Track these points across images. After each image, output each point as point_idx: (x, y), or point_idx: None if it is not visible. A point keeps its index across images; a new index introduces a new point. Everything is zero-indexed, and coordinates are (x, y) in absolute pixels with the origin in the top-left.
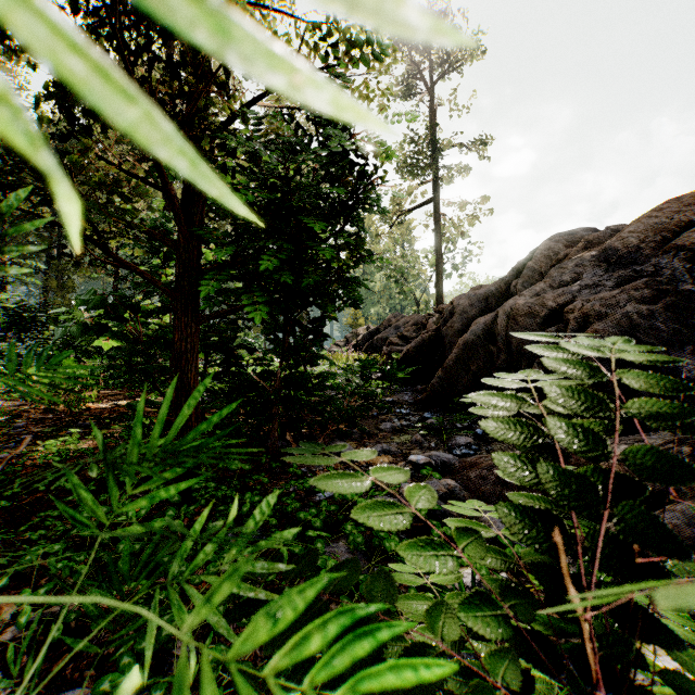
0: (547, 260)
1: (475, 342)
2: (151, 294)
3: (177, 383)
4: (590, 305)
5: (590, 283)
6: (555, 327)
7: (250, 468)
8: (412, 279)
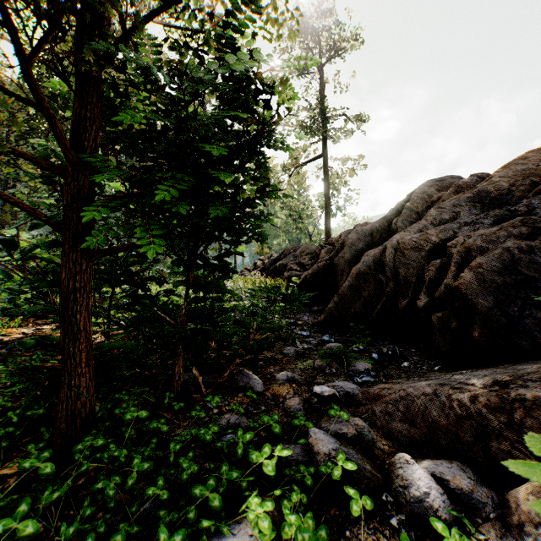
0: (423, 201)
1: (366, 272)
2: (40, 227)
3: (64, 326)
4: (472, 241)
5: (468, 221)
6: (439, 260)
7: (147, 415)
8: (306, 217)
